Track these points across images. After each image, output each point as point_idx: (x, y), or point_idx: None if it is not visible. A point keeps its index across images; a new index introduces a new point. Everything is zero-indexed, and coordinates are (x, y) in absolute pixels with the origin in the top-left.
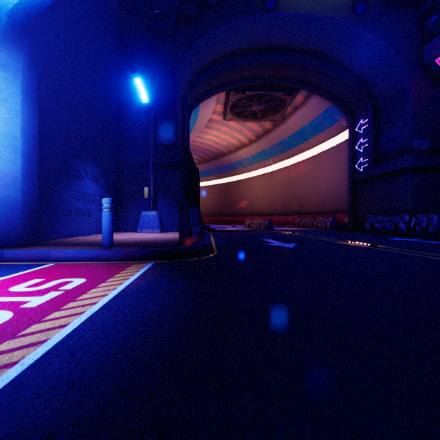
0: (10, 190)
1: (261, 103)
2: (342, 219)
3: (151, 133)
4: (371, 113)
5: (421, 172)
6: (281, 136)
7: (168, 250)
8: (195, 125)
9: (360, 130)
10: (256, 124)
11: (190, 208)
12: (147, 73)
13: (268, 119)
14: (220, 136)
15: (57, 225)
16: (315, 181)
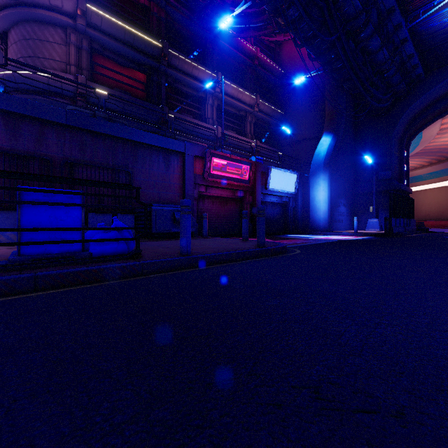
0: (325, 215)
1: None
2: None
3: (374, 176)
4: None
5: None
6: None
7: (378, 234)
8: (421, 141)
9: None
10: None
11: (392, 219)
12: (372, 139)
13: None
14: None
15: (333, 226)
16: None
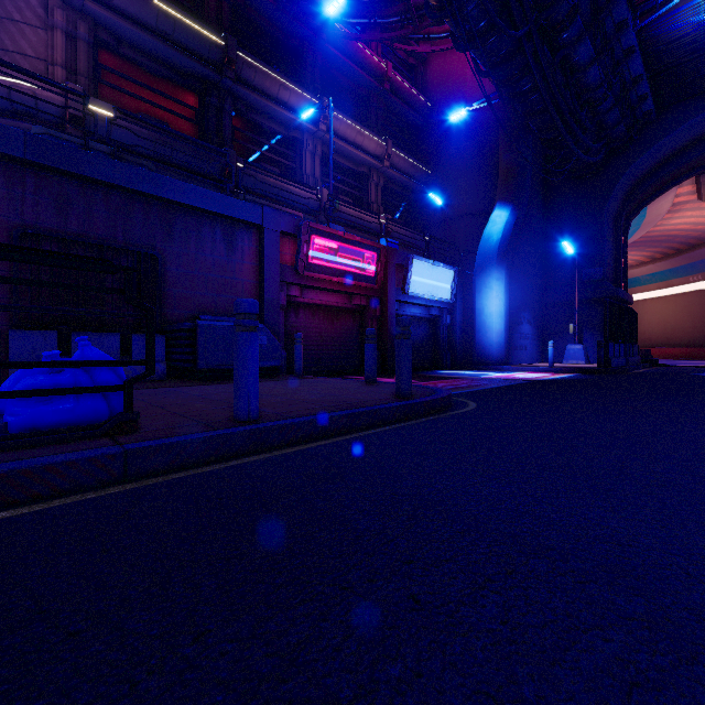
0: (500, 338)
1: None
2: None
3: (576, 276)
4: None
5: None
6: None
7: (588, 369)
8: (644, 222)
9: None
10: None
11: (609, 344)
12: (571, 216)
13: None
14: (703, 214)
15: (511, 356)
16: None
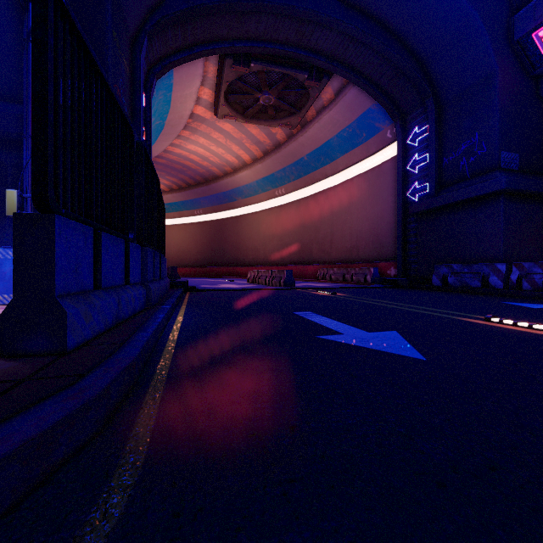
0: None
1: (273, 92)
2: (386, 270)
3: (29, 60)
4: (433, 115)
5: (515, 200)
6: (298, 153)
7: None
8: (168, 118)
9: (414, 142)
10: (264, 133)
11: (63, 224)
12: None
13: (282, 122)
14: (210, 148)
15: None
16: (344, 218)
